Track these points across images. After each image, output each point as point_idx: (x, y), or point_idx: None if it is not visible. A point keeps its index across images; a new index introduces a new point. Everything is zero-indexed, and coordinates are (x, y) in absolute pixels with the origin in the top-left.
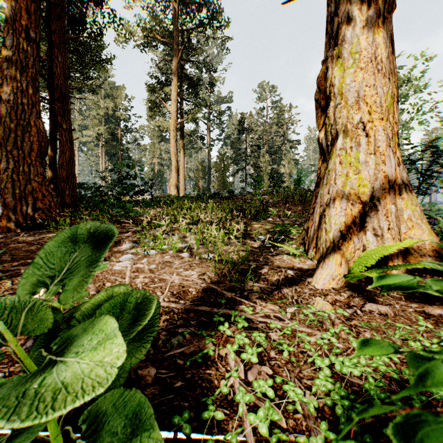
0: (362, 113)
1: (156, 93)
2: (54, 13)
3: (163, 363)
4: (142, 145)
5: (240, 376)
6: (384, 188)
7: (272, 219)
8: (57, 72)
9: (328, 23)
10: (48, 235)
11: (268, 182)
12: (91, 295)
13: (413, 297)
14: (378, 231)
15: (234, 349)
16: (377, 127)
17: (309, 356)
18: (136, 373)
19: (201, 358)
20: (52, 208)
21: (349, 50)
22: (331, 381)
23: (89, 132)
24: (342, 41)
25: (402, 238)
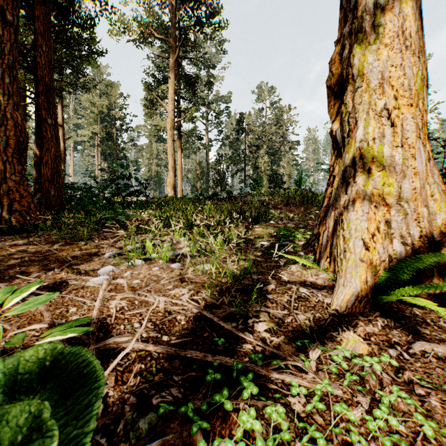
0: (386, 98)
1: (153, 91)
2: None
3: None
4: (139, 145)
5: None
6: (414, 187)
7: (274, 222)
8: (41, 62)
9: None
10: (20, 241)
11: (267, 183)
12: (43, 329)
13: None
14: (407, 239)
15: None
16: (405, 114)
17: None
18: None
19: None
20: (31, 209)
21: (371, 23)
22: None
23: (84, 132)
24: (363, 12)
25: (435, 247)
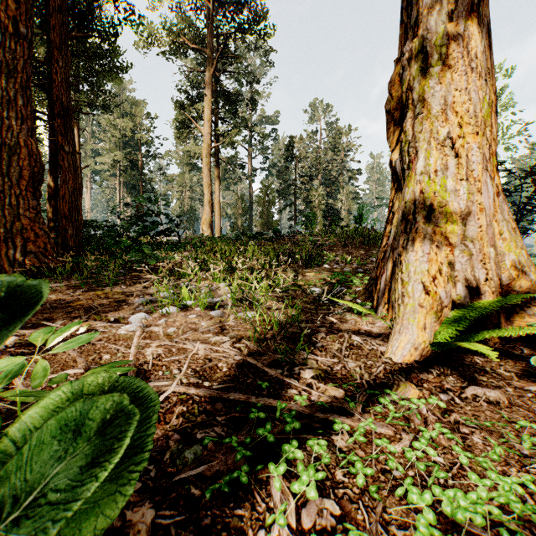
0: (450, 125)
1: (186, 110)
2: (53, 5)
3: (168, 494)
4: (169, 175)
5: (289, 521)
6: (480, 225)
7: (328, 266)
8: (58, 79)
9: (403, 10)
10: None
11: (322, 220)
12: (78, 375)
13: (527, 374)
14: (472, 282)
15: (280, 472)
16: (470, 144)
17: (395, 478)
18: (122, 516)
19: (228, 486)
20: (48, 251)
21: (433, 42)
22: (438, 534)
23: (104, 159)
24: (424, 30)
25: (504, 291)
